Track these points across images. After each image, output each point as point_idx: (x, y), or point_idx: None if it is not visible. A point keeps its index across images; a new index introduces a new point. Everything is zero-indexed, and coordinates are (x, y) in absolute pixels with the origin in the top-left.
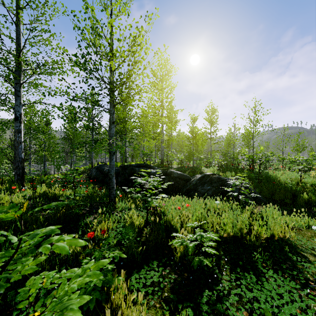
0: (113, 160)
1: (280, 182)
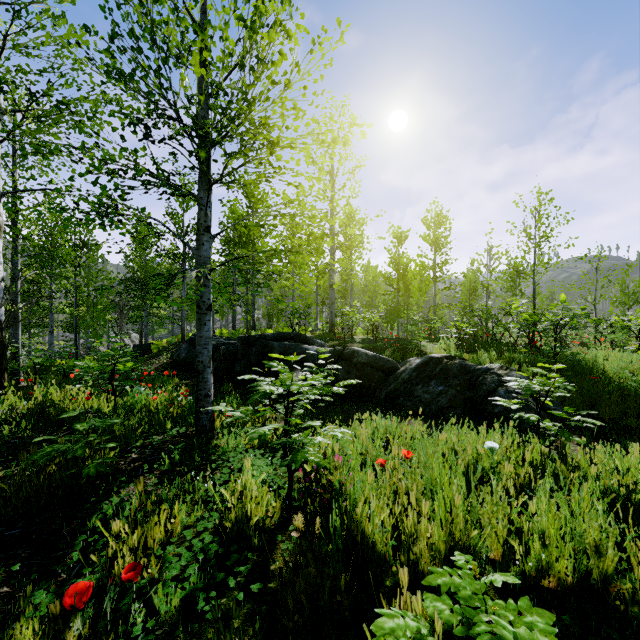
0: (206, 325)
1: (607, 376)
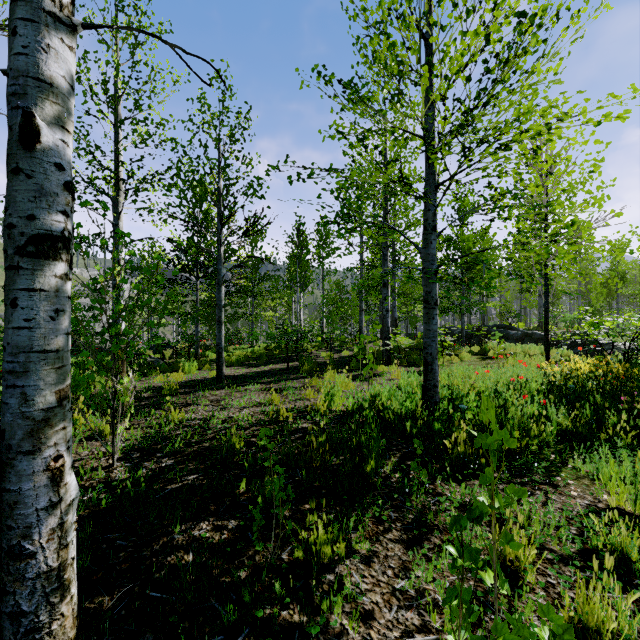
0: (463, 318)
1: None
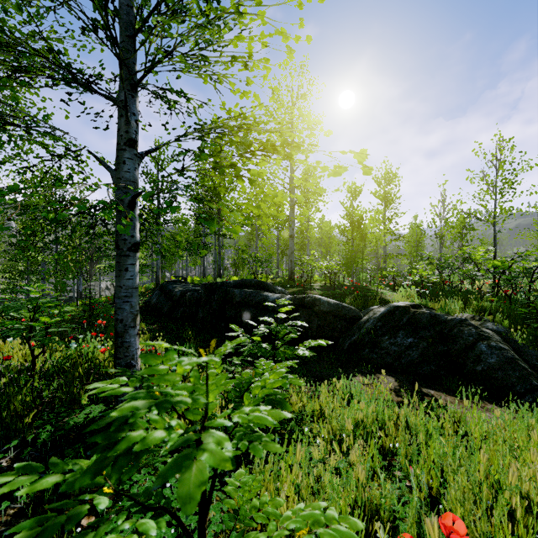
0: (128, 270)
1: None
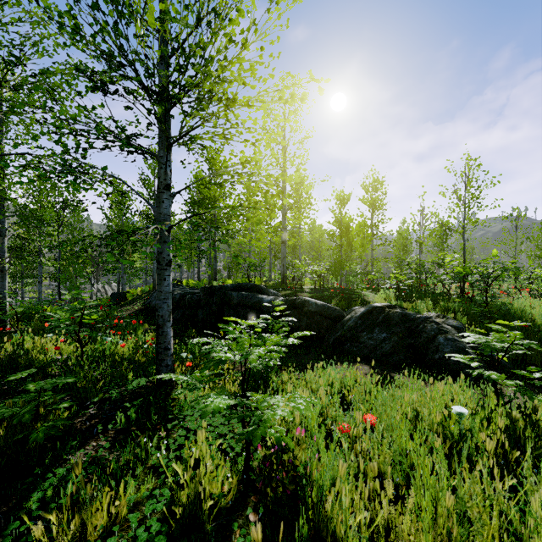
0: (166, 280)
1: (536, 324)
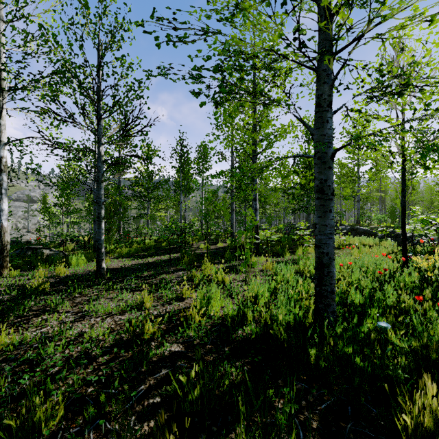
0: (310, 217)
1: None
